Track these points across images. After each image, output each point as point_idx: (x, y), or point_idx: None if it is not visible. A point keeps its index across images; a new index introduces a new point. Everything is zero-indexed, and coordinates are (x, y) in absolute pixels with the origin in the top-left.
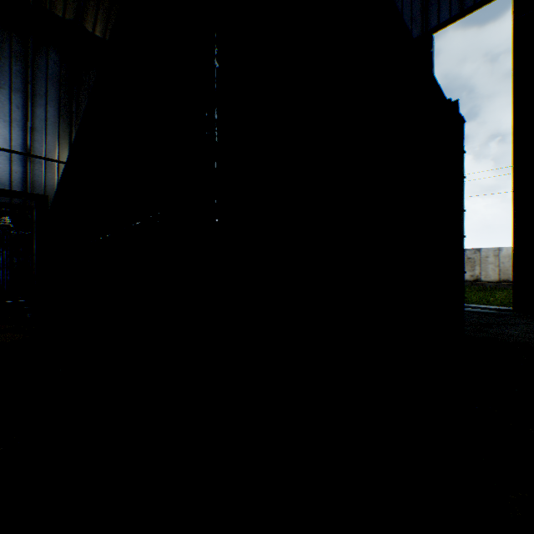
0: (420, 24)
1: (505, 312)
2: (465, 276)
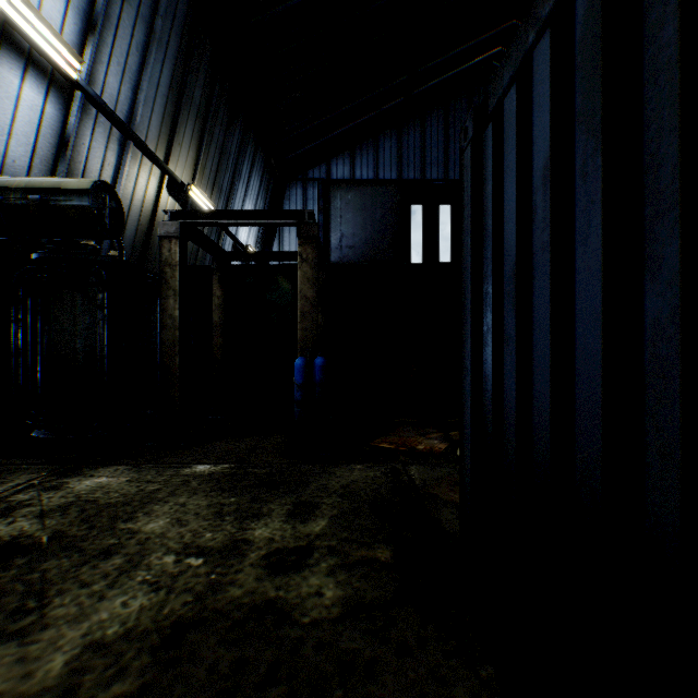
0: None
1: None
2: None
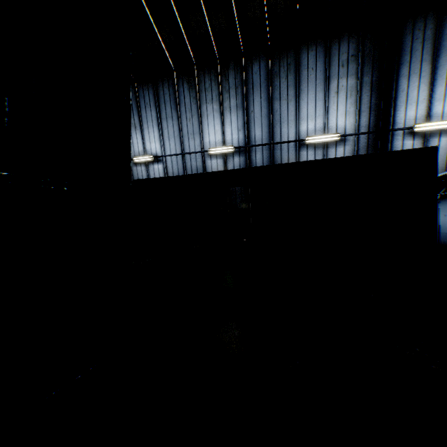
0: None
1: None
2: None
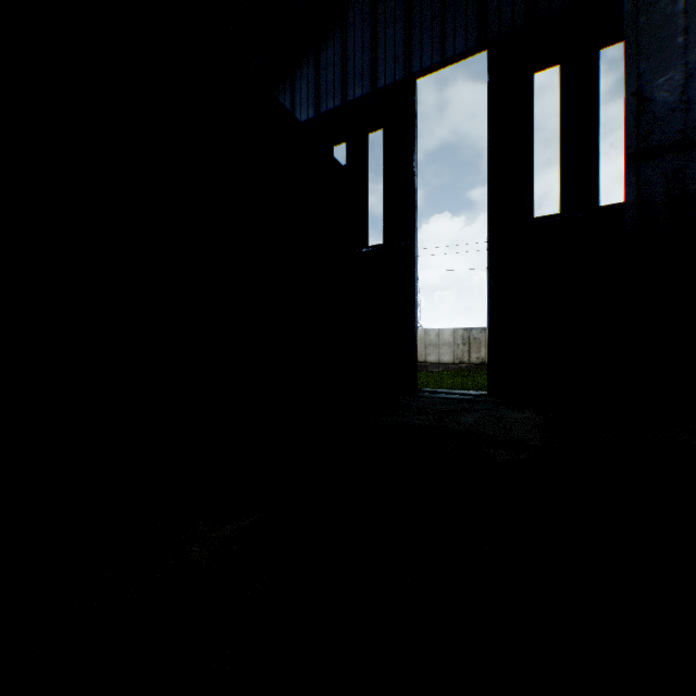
0: (403, 65)
1: (481, 398)
2: (473, 359)
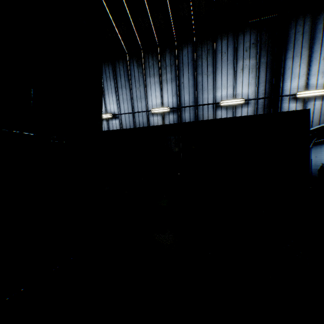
0: None
1: None
2: None
